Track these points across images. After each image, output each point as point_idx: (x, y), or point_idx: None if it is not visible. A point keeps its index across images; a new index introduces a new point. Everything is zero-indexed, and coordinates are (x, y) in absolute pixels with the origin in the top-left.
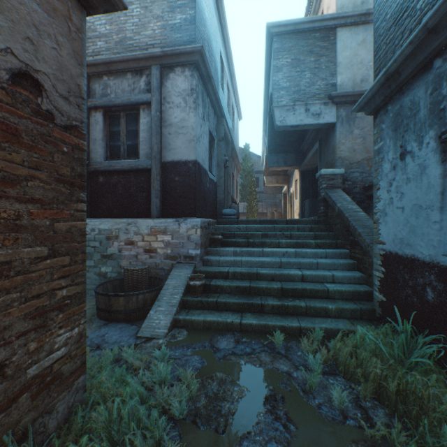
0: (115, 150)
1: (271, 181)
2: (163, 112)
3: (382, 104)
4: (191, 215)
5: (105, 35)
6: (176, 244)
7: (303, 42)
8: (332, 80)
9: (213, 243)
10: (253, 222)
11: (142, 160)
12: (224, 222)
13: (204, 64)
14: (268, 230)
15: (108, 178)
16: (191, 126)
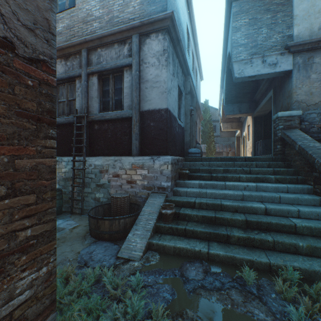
0: (106, 104)
1: (226, 127)
2: (141, 71)
3: None
4: (163, 153)
5: (99, 18)
6: (151, 177)
7: (260, 2)
8: (288, 32)
9: (181, 176)
10: (214, 159)
11: (125, 110)
12: (190, 159)
13: (174, 29)
14: (228, 166)
15: (101, 126)
16: (163, 80)
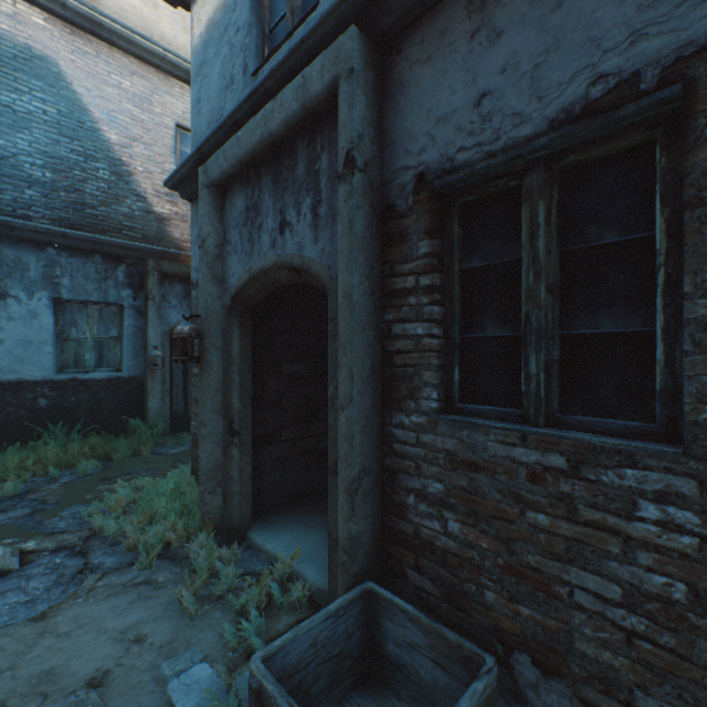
0: None
1: None
2: None
3: None
4: None
5: None
6: None
7: None
8: None
9: None
10: None
11: None
12: None
13: None
14: None
15: None
16: None
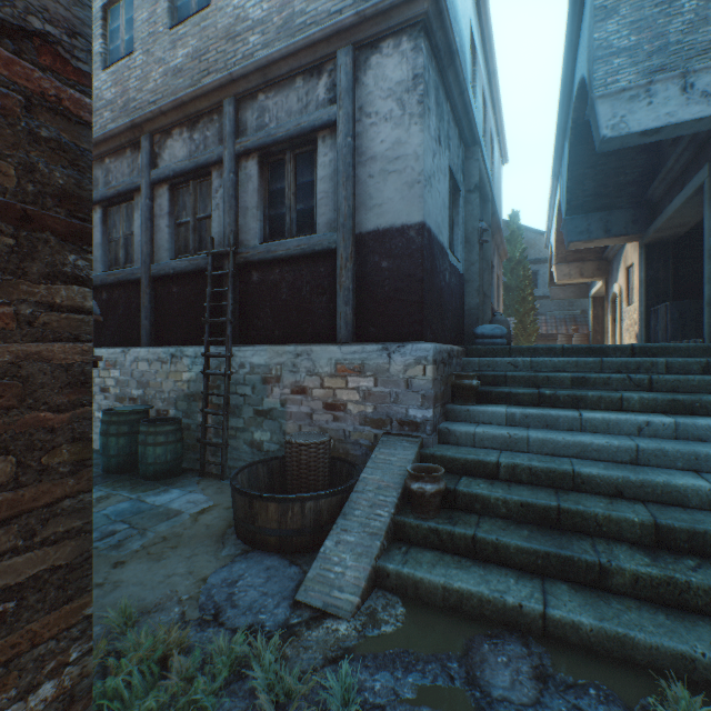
0: (277, 223)
1: (567, 273)
2: (359, 137)
3: None
4: (412, 337)
5: (261, 22)
6: (382, 396)
7: None
8: None
9: (459, 395)
10: (545, 351)
11: (320, 234)
12: (480, 352)
13: (440, 22)
14: (585, 370)
15: (265, 274)
16: (412, 152)
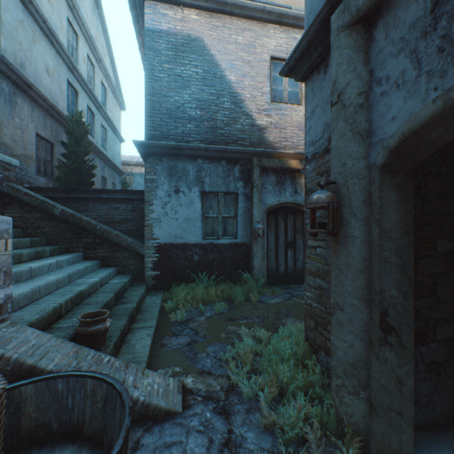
0: None
1: None
2: None
3: (159, 154)
4: None
5: None
6: None
7: None
8: None
9: None
10: None
11: None
12: None
13: None
14: None
15: None
16: None
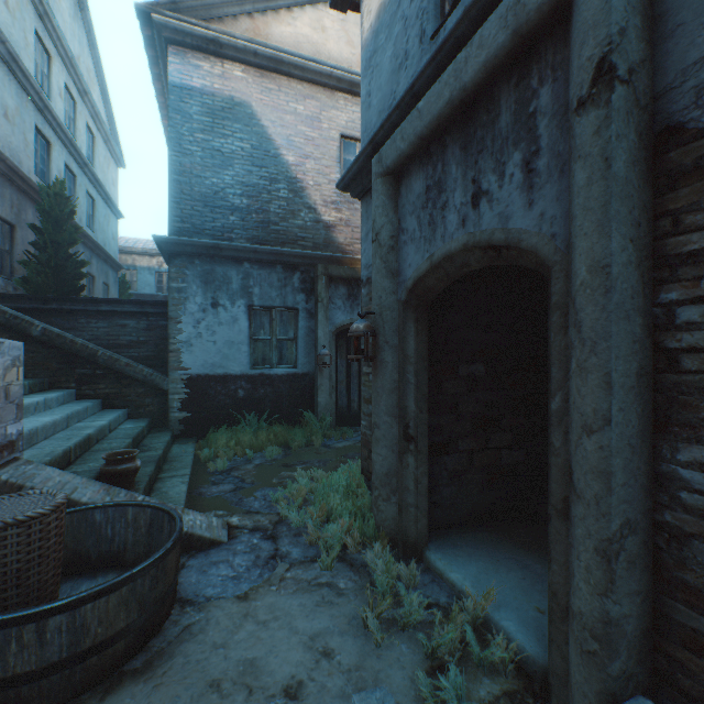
0: None
1: None
2: None
3: (190, 254)
4: None
5: None
6: None
7: None
8: None
9: None
10: None
11: None
12: None
13: None
14: None
15: None
16: None
